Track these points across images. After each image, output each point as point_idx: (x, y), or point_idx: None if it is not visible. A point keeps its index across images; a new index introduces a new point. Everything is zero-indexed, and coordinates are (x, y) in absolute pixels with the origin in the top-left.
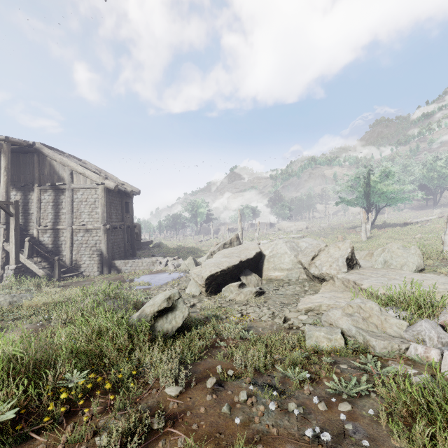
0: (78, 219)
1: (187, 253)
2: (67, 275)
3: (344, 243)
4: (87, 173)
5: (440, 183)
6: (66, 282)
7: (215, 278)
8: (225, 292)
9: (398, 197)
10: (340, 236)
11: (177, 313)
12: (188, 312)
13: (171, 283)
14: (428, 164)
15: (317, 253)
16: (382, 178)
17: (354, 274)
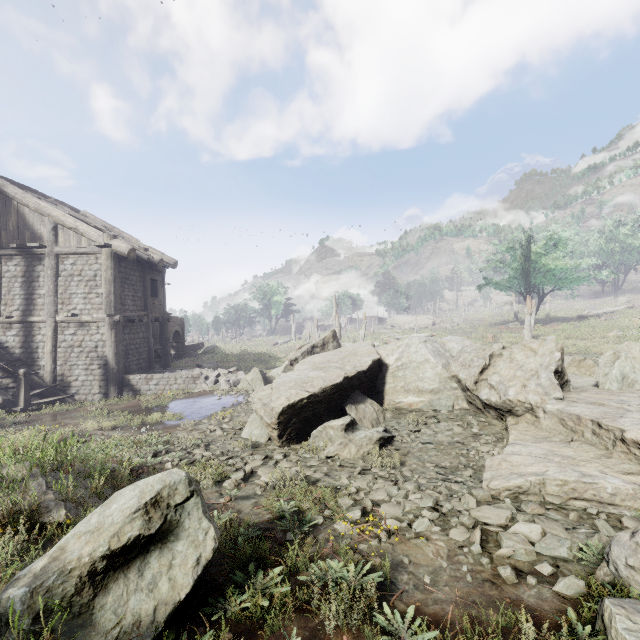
0: (66, 305)
1: (255, 361)
2: (43, 400)
3: (544, 343)
4: (82, 227)
5: (624, 258)
6: (37, 413)
7: (298, 410)
8: (318, 439)
9: (573, 277)
10: (490, 334)
11: (179, 548)
12: (215, 543)
13: (218, 415)
14: (607, 231)
15: (489, 361)
16: (549, 249)
17: (578, 402)
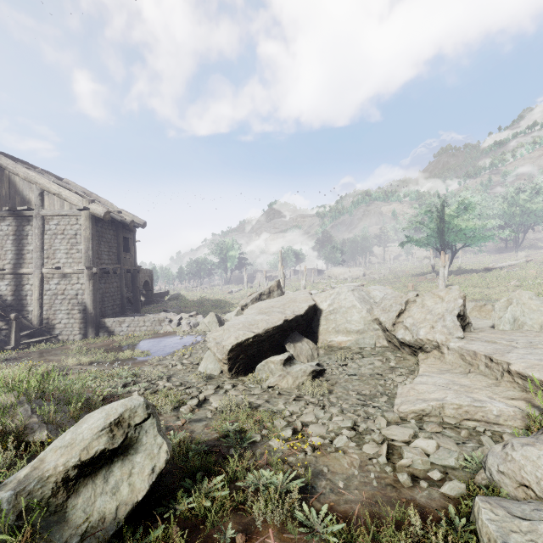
0: (51, 259)
1: (212, 307)
2: (31, 340)
3: (449, 291)
4: (65, 193)
5: (524, 220)
6: (26, 351)
7: (245, 348)
8: (261, 372)
9: (480, 235)
10: (410, 284)
11: (137, 460)
12: (167, 456)
13: (180, 352)
14: (510, 197)
15: (404, 307)
16: (460, 212)
17: (476, 340)
